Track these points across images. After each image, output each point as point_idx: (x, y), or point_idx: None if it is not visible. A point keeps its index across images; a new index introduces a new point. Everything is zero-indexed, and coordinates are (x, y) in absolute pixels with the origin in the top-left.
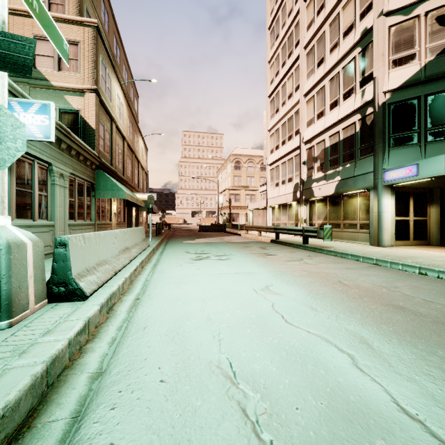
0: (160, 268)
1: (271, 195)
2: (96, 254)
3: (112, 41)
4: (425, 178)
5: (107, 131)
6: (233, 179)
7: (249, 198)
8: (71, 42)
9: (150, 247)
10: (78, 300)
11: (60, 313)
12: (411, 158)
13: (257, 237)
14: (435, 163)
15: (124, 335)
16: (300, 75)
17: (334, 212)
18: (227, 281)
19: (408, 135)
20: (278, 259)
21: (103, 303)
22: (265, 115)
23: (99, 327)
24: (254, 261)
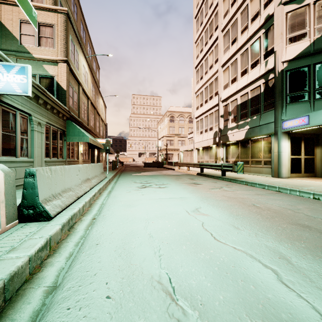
0: (113, 194)
1: (197, 140)
2: (62, 183)
3: (80, 26)
4: (315, 126)
5: (75, 92)
6: (169, 129)
7: (181, 143)
8: (48, 24)
9: (107, 178)
10: (44, 220)
11: (27, 232)
12: (303, 111)
13: (187, 171)
14: None
15: (80, 250)
16: (219, 51)
17: (244, 152)
18: (165, 204)
19: (301, 94)
20: (203, 187)
21: (64, 223)
22: (192, 82)
23: (60, 243)
24: (186, 189)
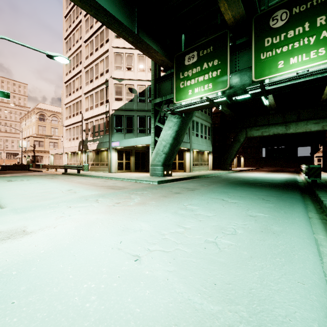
0: None
1: (66, 146)
2: None
3: None
4: (122, 147)
5: None
6: (38, 128)
7: (53, 145)
8: None
9: None
10: None
11: None
12: (121, 138)
13: (54, 172)
14: (123, 142)
15: None
16: (82, 82)
17: (97, 158)
18: (27, 184)
19: (120, 129)
20: (58, 179)
21: None
22: (62, 93)
23: None
24: (44, 180)
